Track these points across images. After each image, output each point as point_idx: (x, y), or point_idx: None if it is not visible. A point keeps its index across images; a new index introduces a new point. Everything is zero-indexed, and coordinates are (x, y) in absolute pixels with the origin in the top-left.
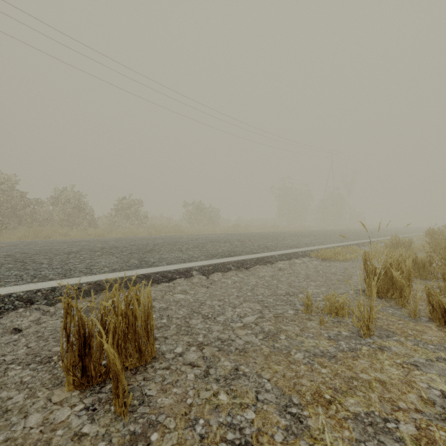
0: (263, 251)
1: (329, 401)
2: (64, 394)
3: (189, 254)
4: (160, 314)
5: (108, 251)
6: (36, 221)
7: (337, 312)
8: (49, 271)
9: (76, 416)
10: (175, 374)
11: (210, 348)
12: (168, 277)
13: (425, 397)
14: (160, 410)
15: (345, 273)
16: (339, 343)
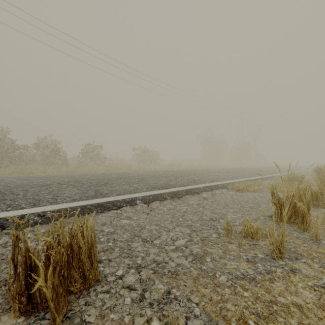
0: (192, 184)
1: None
2: (10, 321)
3: (134, 186)
4: (107, 238)
5: (72, 185)
6: (23, 161)
7: (252, 236)
8: (22, 201)
9: None
10: (114, 298)
11: (146, 271)
12: (117, 205)
13: None
14: None
15: (255, 201)
16: (256, 266)
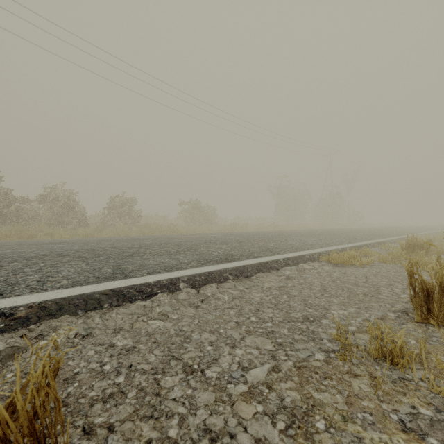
0: (266, 254)
1: None
2: None
3: (178, 258)
4: (118, 363)
5: (80, 256)
6: (22, 220)
7: (393, 359)
8: None
9: None
10: None
11: None
12: (147, 291)
13: None
14: None
15: (369, 283)
16: None
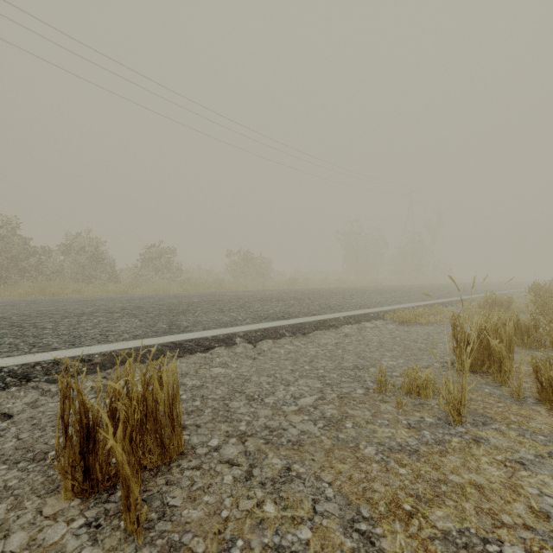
0: (326, 312)
1: (410, 514)
2: (60, 504)
3: (232, 315)
4: (192, 394)
5: (130, 313)
6: (43, 274)
7: (419, 392)
8: (52, 338)
9: (73, 535)
10: (208, 476)
11: (254, 440)
12: (205, 345)
13: (536, 508)
14: (186, 526)
15: (429, 340)
16: (421, 434)
